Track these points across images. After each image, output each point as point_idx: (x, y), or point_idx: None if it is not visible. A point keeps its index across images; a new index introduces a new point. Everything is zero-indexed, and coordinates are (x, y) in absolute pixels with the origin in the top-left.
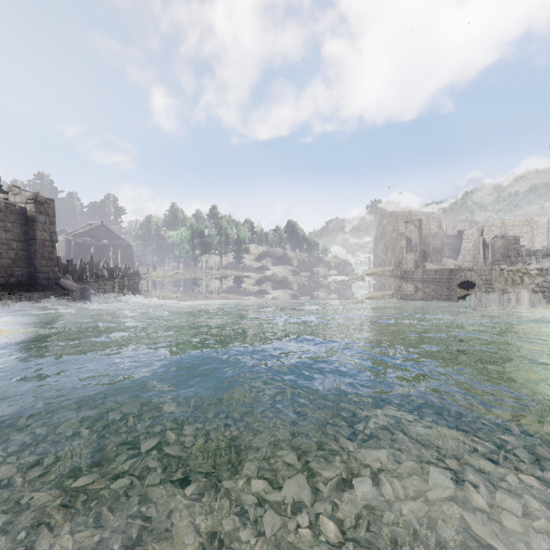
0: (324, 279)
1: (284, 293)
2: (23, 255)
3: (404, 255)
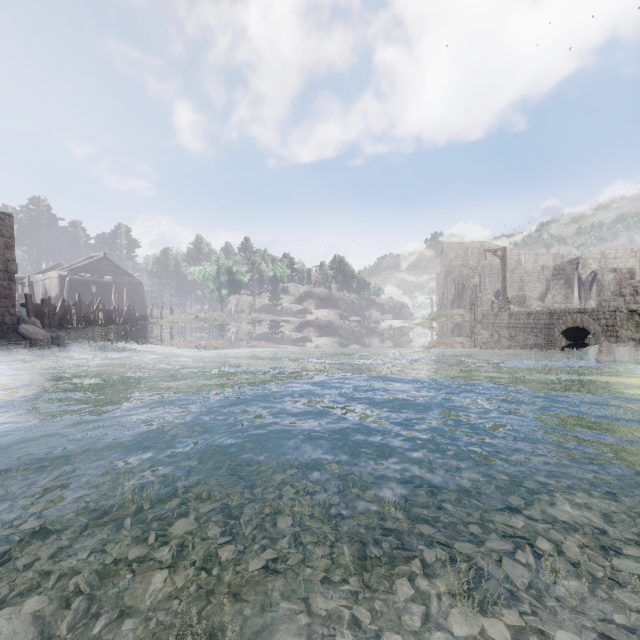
0: (378, 325)
1: (329, 342)
2: None
3: (479, 295)
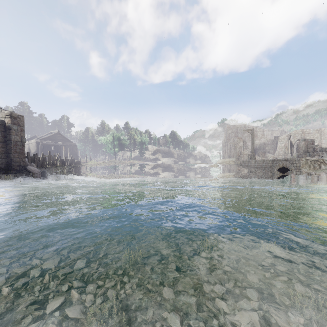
0: (193, 166)
1: (168, 174)
2: (3, 151)
3: (242, 151)
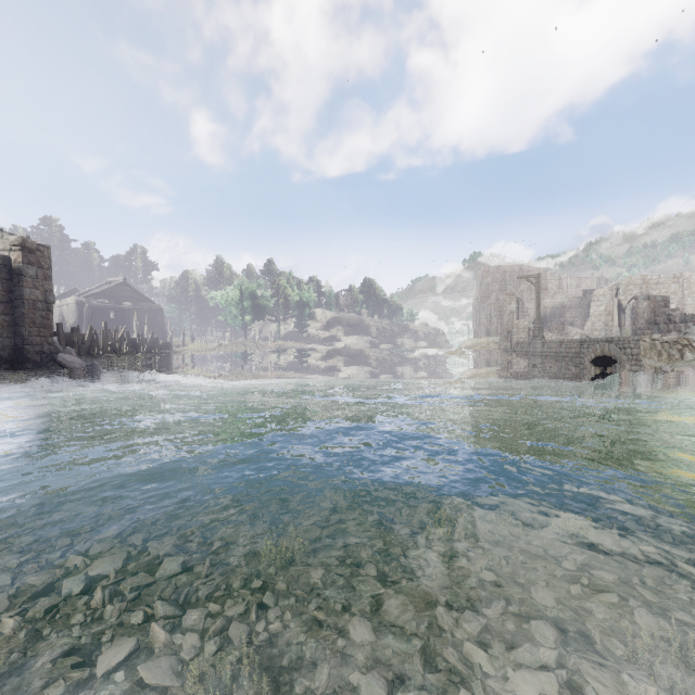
0: (411, 353)
1: (359, 371)
2: (6, 321)
3: (515, 322)
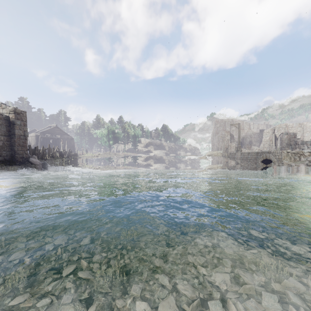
0: (183, 158)
1: (160, 166)
2: (7, 144)
3: (229, 144)
